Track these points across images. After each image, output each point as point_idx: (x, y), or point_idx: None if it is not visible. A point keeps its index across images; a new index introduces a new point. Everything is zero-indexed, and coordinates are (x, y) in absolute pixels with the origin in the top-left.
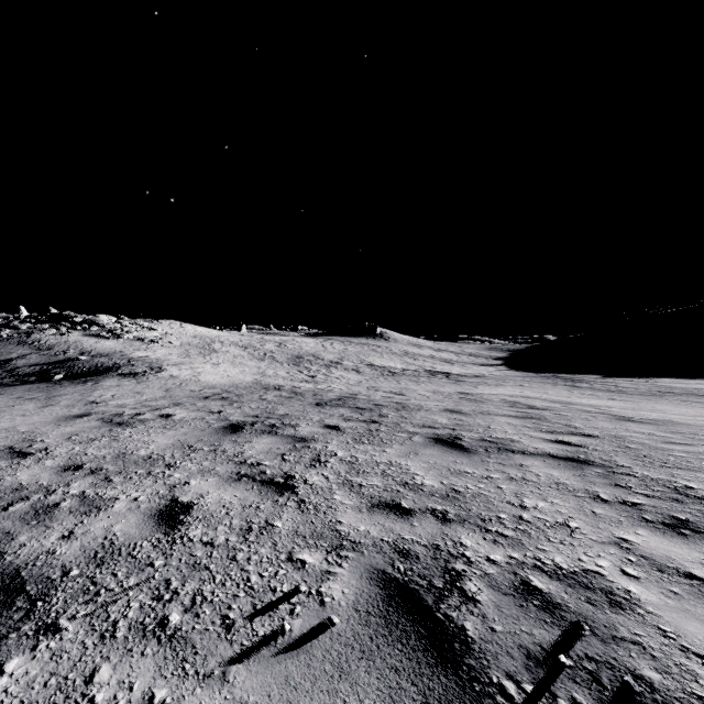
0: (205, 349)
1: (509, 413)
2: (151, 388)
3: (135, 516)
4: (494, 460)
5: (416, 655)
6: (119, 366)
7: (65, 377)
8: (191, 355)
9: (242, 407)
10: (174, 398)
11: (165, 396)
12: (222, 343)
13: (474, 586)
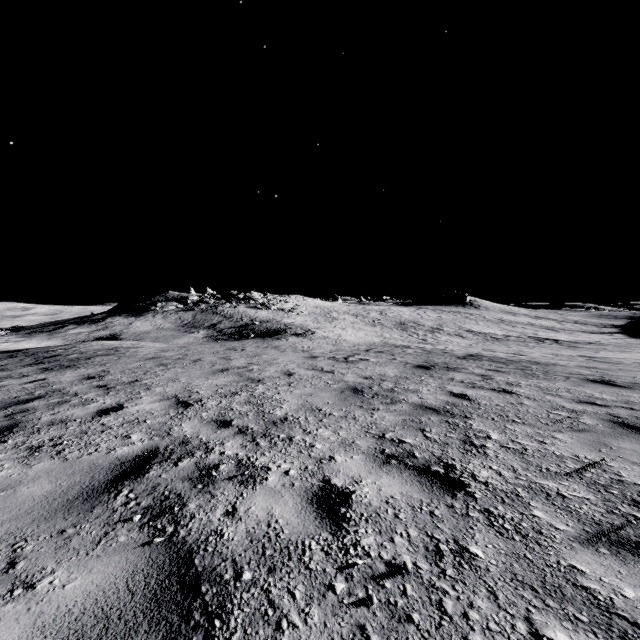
0: (327, 317)
1: None
2: (323, 344)
3: (441, 395)
4: None
5: None
6: (283, 329)
7: (254, 336)
8: (321, 322)
9: (404, 357)
10: (346, 350)
11: (338, 349)
12: (337, 312)
13: None
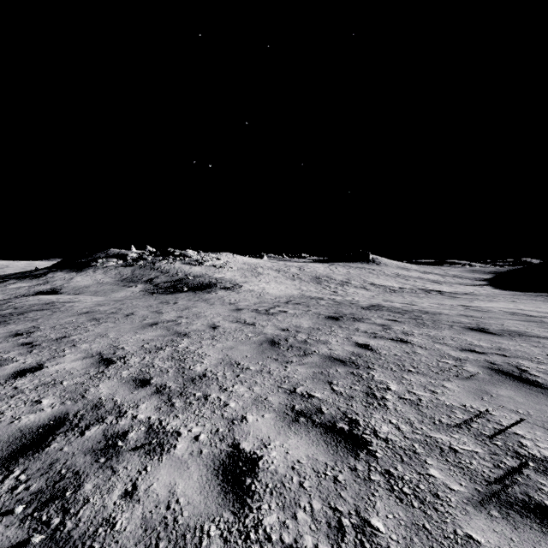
0: (253, 272)
1: (513, 318)
2: (248, 297)
3: (348, 346)
4: (518, 339)
5: (520, 383)
6: (214, 283)
7: (187, 290)
8: (248, 276)
9: (318, 309)
10: (268, 303)
11: (261, 301)
12: (262, 268)
13: (535, 373)
